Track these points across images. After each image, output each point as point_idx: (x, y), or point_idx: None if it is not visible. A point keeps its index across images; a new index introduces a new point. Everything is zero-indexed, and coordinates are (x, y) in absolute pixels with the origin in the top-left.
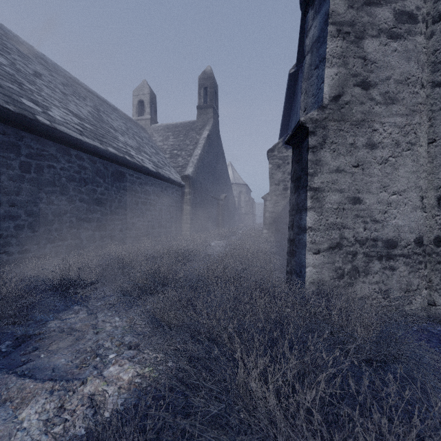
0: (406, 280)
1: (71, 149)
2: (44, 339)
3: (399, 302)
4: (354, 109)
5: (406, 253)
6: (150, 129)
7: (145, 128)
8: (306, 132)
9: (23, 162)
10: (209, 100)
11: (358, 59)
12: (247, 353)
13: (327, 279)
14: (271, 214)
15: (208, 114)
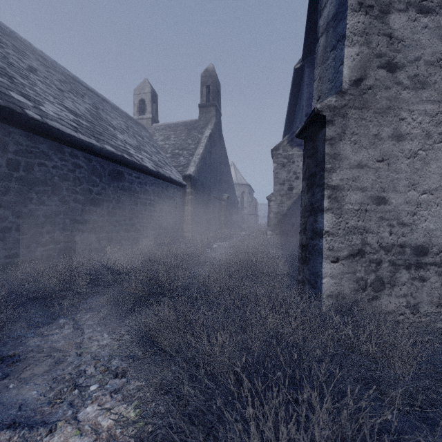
0: (438, 292)
1: (64, 146)
2: (18, 362)
3: (430, 317)
4: (378, 94)
5: (438, 261)
6: (151, 128)
7: (147, 127)
8: (322, 122)
9: (10, 159)
10: (211, 99)
11: (383, 37)
12: (258, 396)
13: (347, 291)
14: (276, 215)
15: (210, 112)
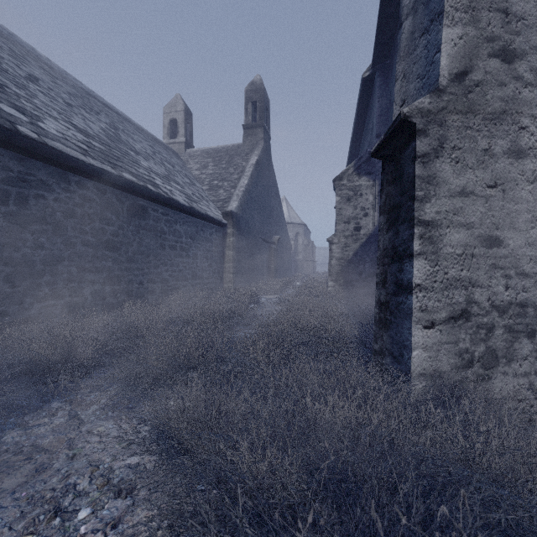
0: None
1: (70, 173)
2: None
3: None
4: (489, 93)
5: None
6: (185, 154)
7: (179, 154)
8: (410, 132)
9: None
10: (258, 118)
11: (496, 13)
12: None
13: (446, 369)
14: (339, 261)
15: (257, 135)
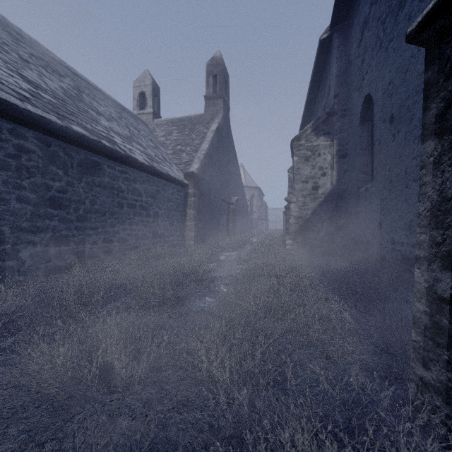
0: None
1: (1, 119)
2: None
3: None
4: None
5: None
6: (152, 124)
7: (147, 123)
8: None
9: None
10: (218, 90)
11: None
12: None
13: None
14: (297, 220)
15: (217, 105)
